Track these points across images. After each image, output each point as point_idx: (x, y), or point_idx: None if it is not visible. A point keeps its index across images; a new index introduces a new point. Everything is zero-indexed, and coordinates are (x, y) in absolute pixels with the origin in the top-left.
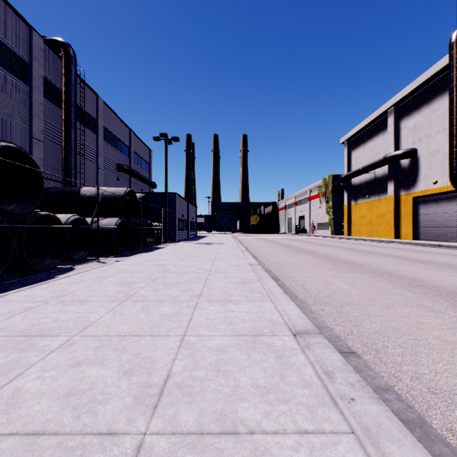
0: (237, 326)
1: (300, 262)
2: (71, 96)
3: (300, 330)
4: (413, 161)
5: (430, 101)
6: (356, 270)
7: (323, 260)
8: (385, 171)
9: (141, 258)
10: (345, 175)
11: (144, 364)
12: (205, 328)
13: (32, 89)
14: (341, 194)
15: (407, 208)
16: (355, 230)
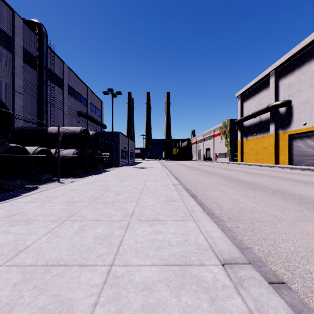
0: (165, 252)
1: (210, 182)
2: (43, 62)
3: (227, 259)
4: (288, 108)
5: (301, 66)
6: (254, 188)
7: (227, 181)
8: (267, 116)
9: (90, 179)
10: (239, 119)
11: (59, 313)
12: (133, 255)
13: (14, 56)
14: (236, 133)
15: (284, 142)
16: (246, 158)
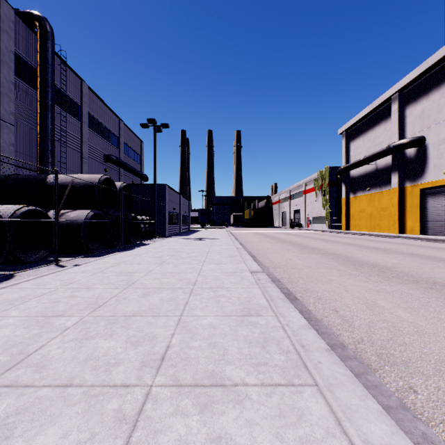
0: None
1: (311, 264)
2: (47, 76)
3: None
4: (420, 150)
5: (441, 85)
6: (392, 278)
7: (338, 262)
8: (387, 161)
9: (110, 261)
10: (344, 167)
11: None
12: None
13: None
14: (338, 187)
15: (413, 200)
16: (354, 225)
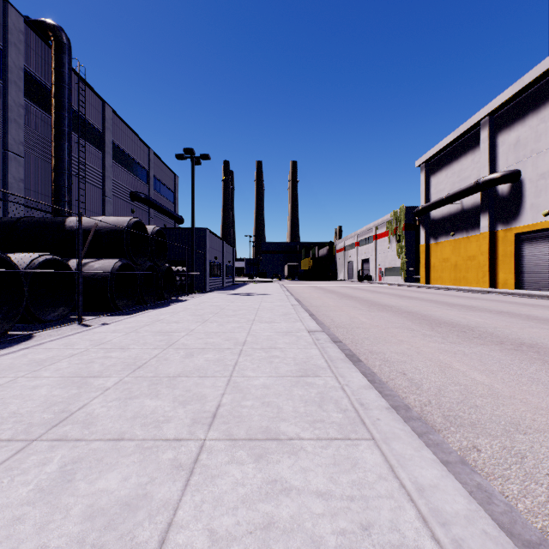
0: None
1: (379, 323)
2: (64, 97)
3: None
4: (514, 186)
5: (540, 107)
6: (472, 338)
7: (412, 321)
8: (476, 200)
9: (143, 319)
10: (423, 206)
11: None
12: None
13: (7, 85)
14: (416, 231)
15: (506, 247)
16: (436, 277)
